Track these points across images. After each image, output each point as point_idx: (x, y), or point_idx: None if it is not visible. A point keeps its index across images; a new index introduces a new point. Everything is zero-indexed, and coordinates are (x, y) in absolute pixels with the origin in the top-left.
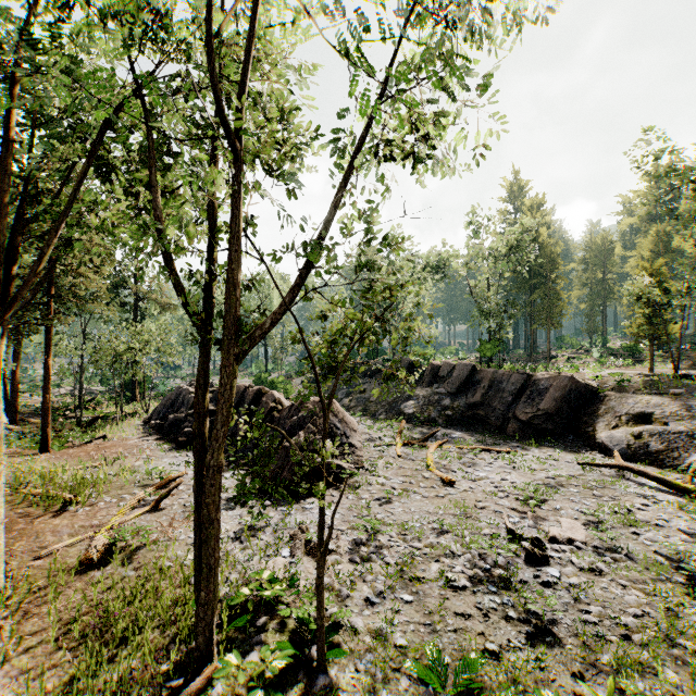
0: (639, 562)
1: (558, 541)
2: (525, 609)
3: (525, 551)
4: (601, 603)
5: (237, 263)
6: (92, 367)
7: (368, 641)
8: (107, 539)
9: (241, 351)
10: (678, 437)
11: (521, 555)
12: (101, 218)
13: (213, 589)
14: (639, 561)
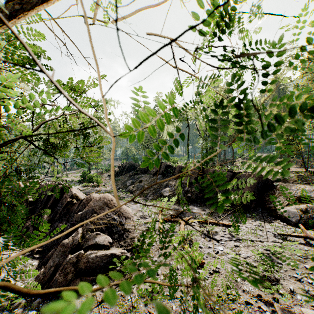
0: None
1: None
2: None
3: None
4: None
5: None
6: None
7: None
8: None
9: None
10: None
11: None
12: None
13: None
14: None
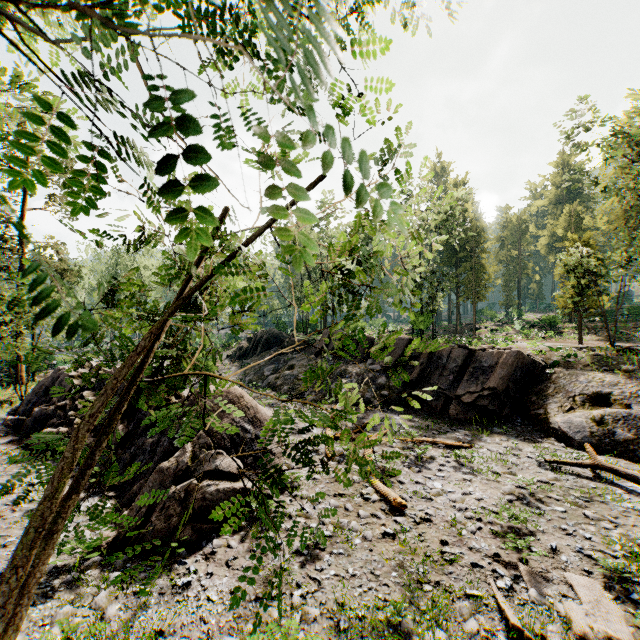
0: None
1: None
2: None
3: None
4: None
5: None
6: None
7: None
8: None
9: None
10: None
11: None
12: None
13: None
14: None
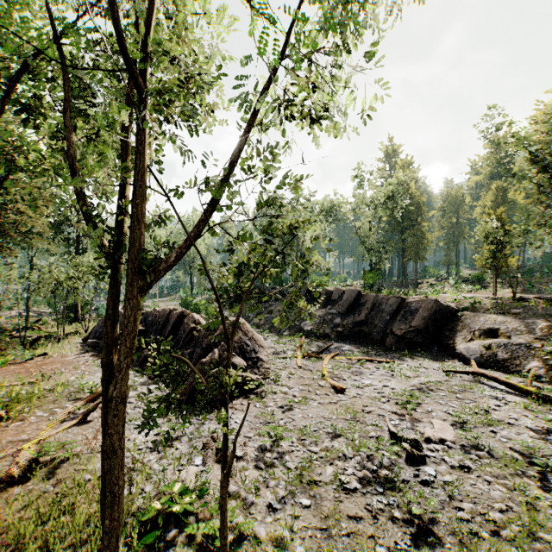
0: (499, 458)
1: (432, 441)
2: (409, 509)
3: (406, 453)
4: (472, 499)
5: (141, 198)
6: (36, 293)
7: (269, 549)
8: (32, 454)
9: (145, 284)
10: (519, 348)
11: (402, 455)
12: (30, 160)
13: (117, 517)
14: (499, 457)
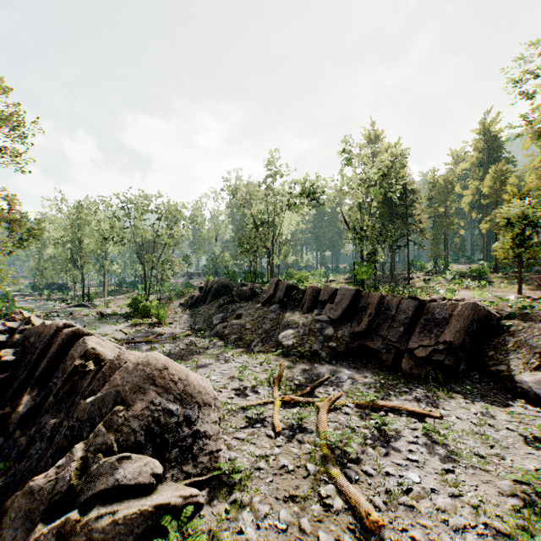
0: None
1: None
2: None
3: None
4: None
5: None
6: None
7: None
8: None
9: None
10: None
11: None
12: None
13: None
14: None
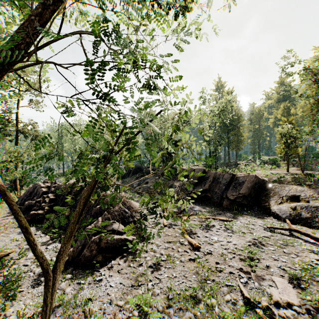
0: None
1: (281, 305)
2: None
3: None
4: None
5: None
6: None
7: None
8: None
9: None
10: (316, 209)
11: None
12: None
13: None
14: None
